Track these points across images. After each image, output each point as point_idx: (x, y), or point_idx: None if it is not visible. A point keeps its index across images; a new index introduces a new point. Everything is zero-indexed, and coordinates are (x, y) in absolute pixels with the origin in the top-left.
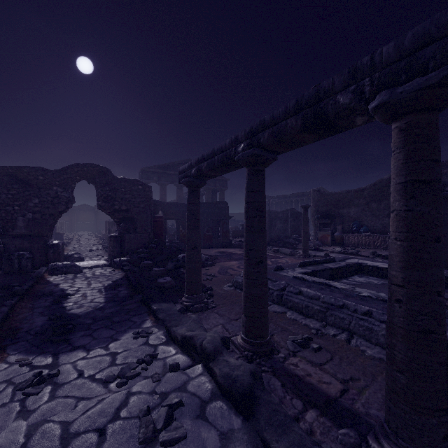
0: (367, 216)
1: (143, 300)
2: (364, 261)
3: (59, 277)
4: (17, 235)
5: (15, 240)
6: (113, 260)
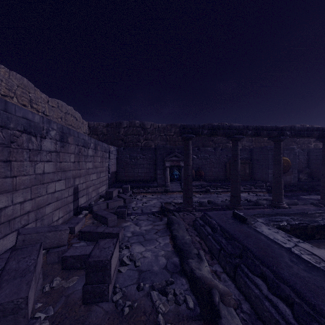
0: None
1: None
2: None
3: None
4: None
5: None
6: None
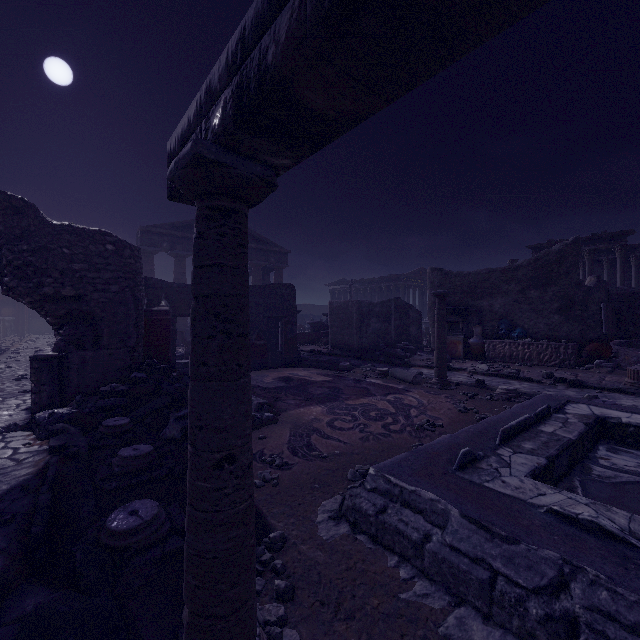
0: (523, 312)
1: None
2: (604, 410)
3: None
4: None
5: None
6: (36, 413)
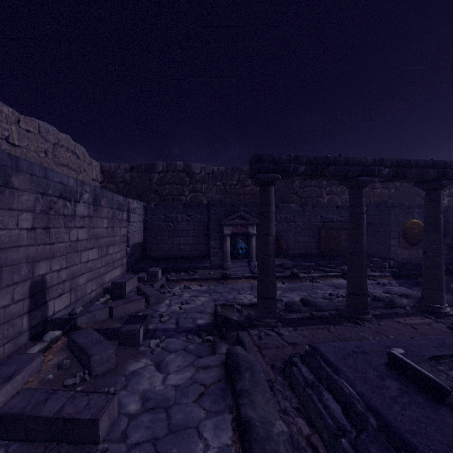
0: None
1: None
2: None
3: None
4: None
5: None
6: None
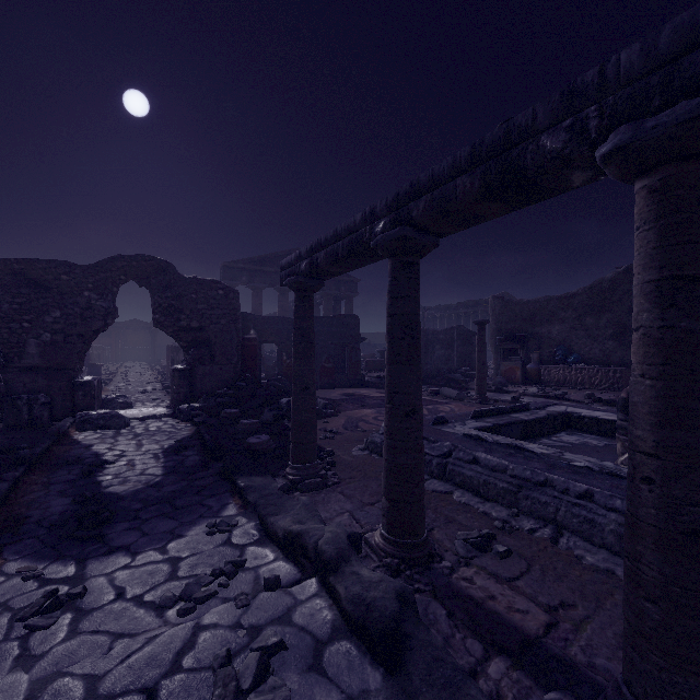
0: (579, 338)
1: (224, 472)
2: (576, 409)
3: (92, 434)
4: (26, 368)
5: (23, 375)
6: (177, 406)
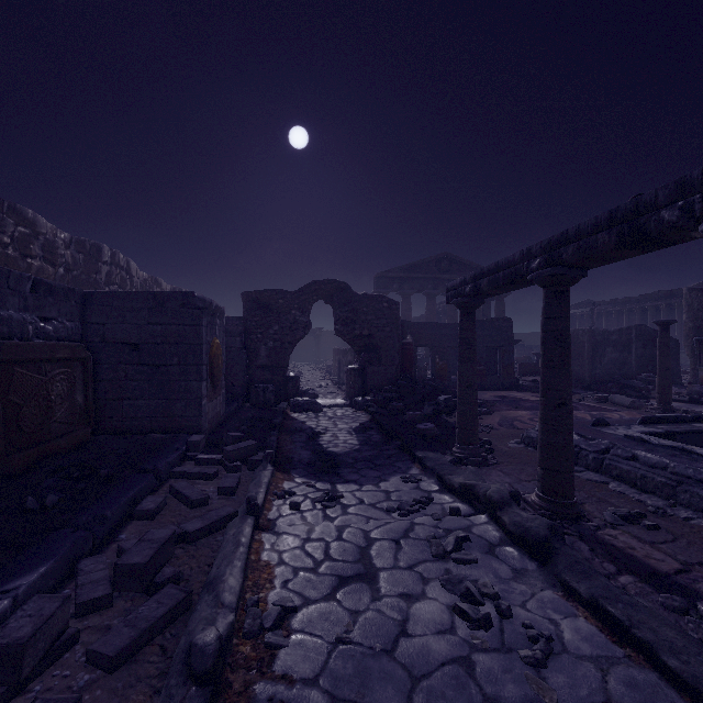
0: None
1: (403, 447)
2: None
3: (301, 414)
4: (259, 366)
5: (258, 371)
6: (353, 398)
